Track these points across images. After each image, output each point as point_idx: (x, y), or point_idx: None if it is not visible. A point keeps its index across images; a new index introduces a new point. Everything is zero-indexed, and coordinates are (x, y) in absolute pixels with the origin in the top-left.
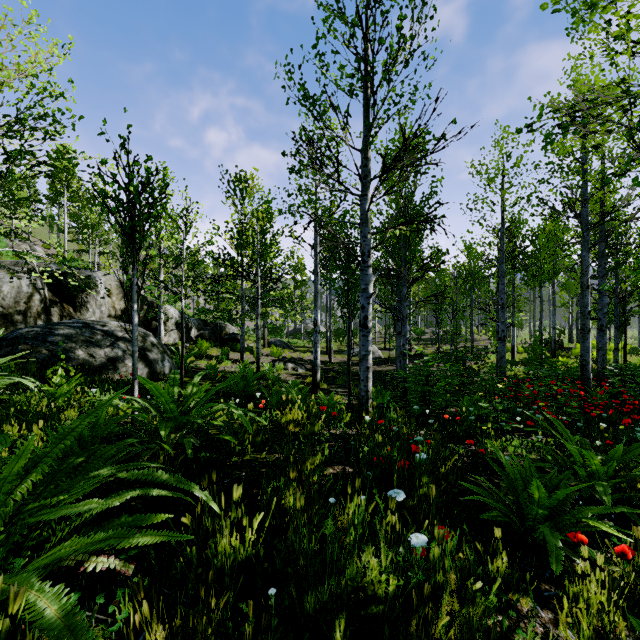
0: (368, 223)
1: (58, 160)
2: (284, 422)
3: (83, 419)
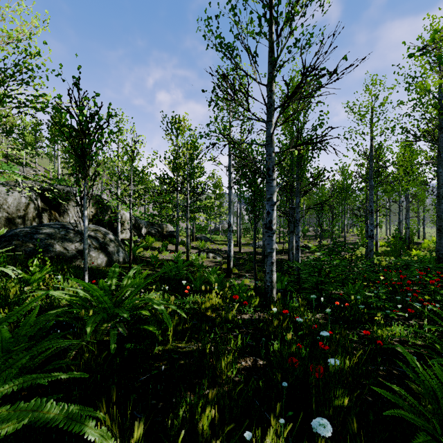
0: (272, 144)
1: (35, 102)
2: (203, 308)
3: None
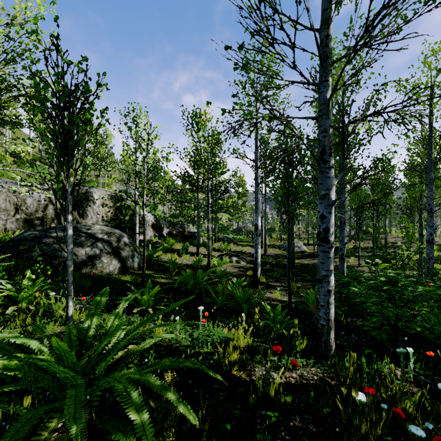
0: (329, 114)
1: (32, 88)
2: (227, 365)
3: None
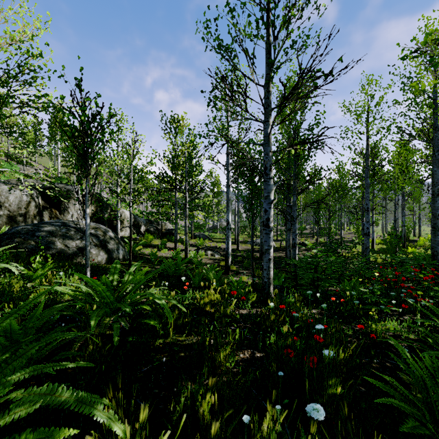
0: (270, 143)
1: (38, 103)
2: (202, 304)
3: (3, 320)
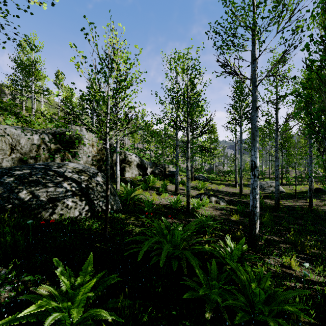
0: None
1: None
2: None
3: None
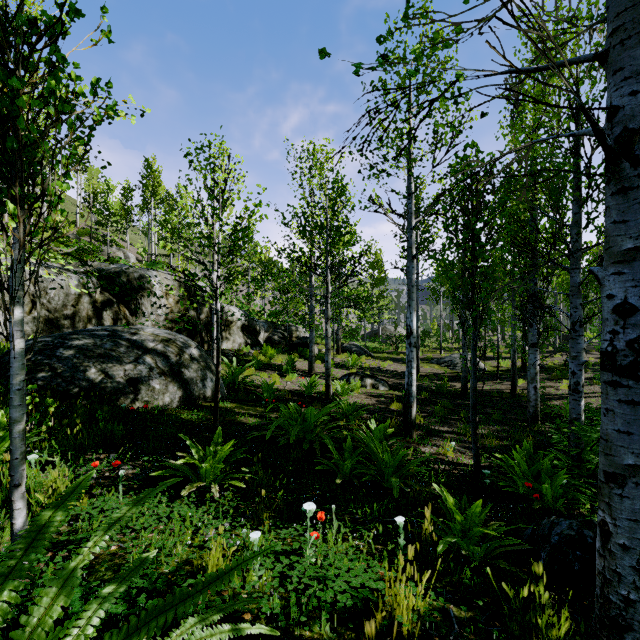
0: None
1: None
2: None
3: None
